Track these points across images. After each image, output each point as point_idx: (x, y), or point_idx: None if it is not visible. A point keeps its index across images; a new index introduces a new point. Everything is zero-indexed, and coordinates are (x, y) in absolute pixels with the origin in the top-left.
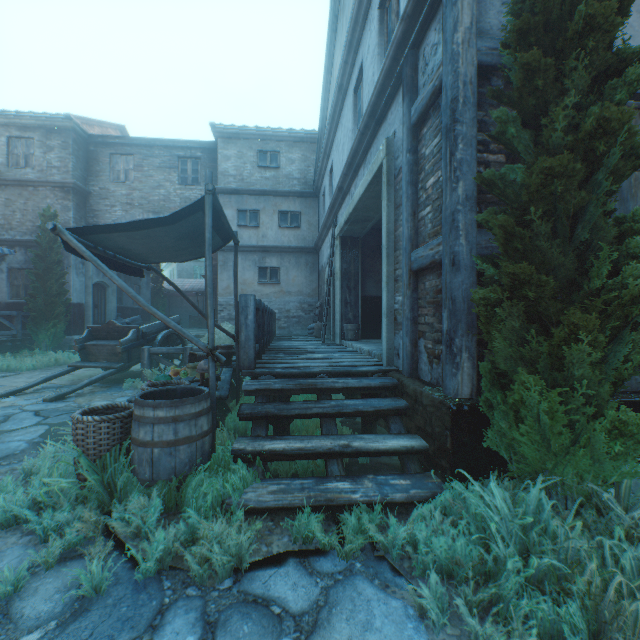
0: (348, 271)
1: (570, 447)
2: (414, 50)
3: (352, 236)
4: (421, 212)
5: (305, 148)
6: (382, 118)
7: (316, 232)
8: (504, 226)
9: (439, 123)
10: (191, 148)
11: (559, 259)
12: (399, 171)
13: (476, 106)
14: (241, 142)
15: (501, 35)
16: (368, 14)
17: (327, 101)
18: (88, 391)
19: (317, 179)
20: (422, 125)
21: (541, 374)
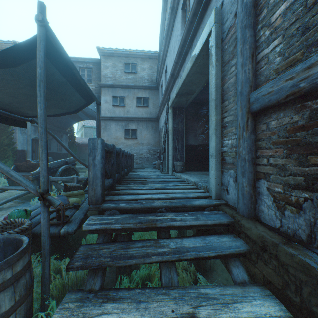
0: (177, 129)
1: None
2: None
3: (179, 107)
4: (262, 52)
5: (151, 62)
6: (208, 1)
7: (157, 109)
8: None
9: None
10: (87, 62)
11: None
12: (228, 31)
13: None
14: (115, 58)
15: None
16: None
17: (164, 29)
18: (7, 206)
19: (158, 78)
20: None
21: None
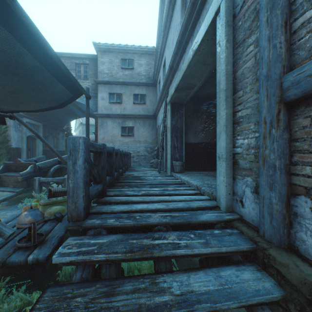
0: (176, 126)
1: None
2: None
3: (178, 103)
4: (301, 16)
5: (148, 57)
6: None
7: (155, 106)
8: None
9: None
10: (83, 58)
11: None
12: (243, 3)
13: None
14: (111, 54)
15: None
16: None
17: (161, 23)
18: None
19: (155, 74)
20: None
21: None
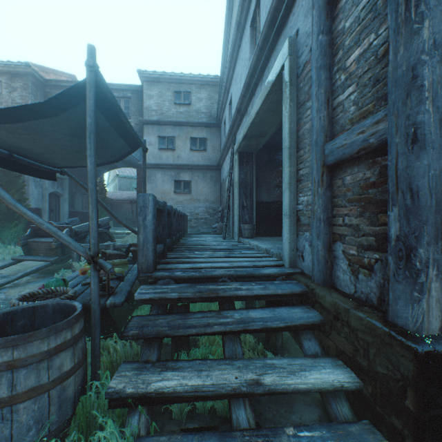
0: (245, 181)
1: None
2: None
3: (248, 152)
4: (337, 97)
5: (210, 89)
6: (282, 25)
7: (218, 154)
8: None
9: None
10: (123, 90)
11: None
12: (303, 67)
13: None
14: (161, 85)
15: None
16: None
17: (227, 48)
18: (24, 281)
19: (219, 112)
20: None
21: None
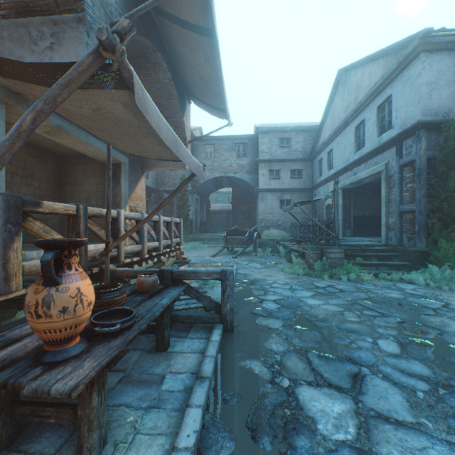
0: (345, 204)
1: (452, 255)
2: (400, 141)
3: (347, 188)
4: (403, 193)
5: (305, 134)
6: (380, 152)
7: (311, 180)
8: (436, 207)
9: (412, 170)
10: (242, 138)
11: (450, 213)
12: (391, 176)
13: (426, 170)
14: (270, 134)
15: (434, 148)
16: (369, 104)
17: (326, 116)
18: (237, 256)
19: (315, 153)
20: (404, 166)
21: (445, 239)
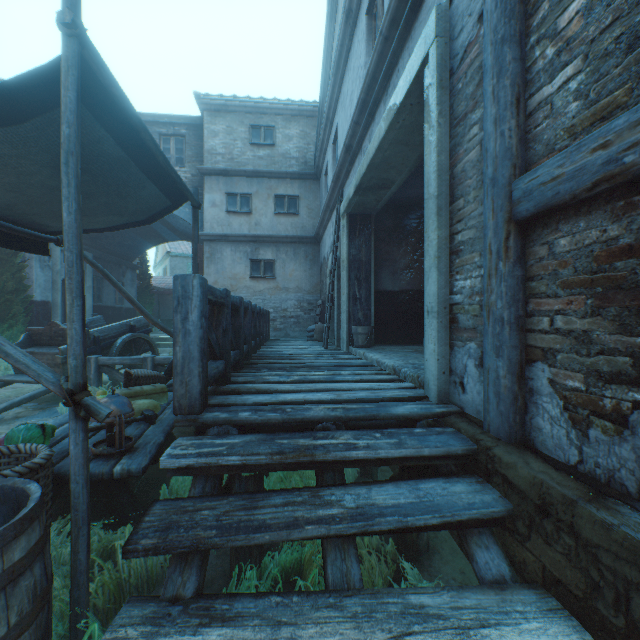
0: (357, 258)
1: None
2: None
3: (362, 214)
4: (538, 92)
5: (304, 123)
6: None
7: (317, 219)
8: None
9: None
10: (174, 124)
11: None
12: (464, 53)
13: None
14: (231, 116)
15: None
16: None
17: (330, 57)
18: (11, 416)
19: (318, 156)
20: None
21: None
